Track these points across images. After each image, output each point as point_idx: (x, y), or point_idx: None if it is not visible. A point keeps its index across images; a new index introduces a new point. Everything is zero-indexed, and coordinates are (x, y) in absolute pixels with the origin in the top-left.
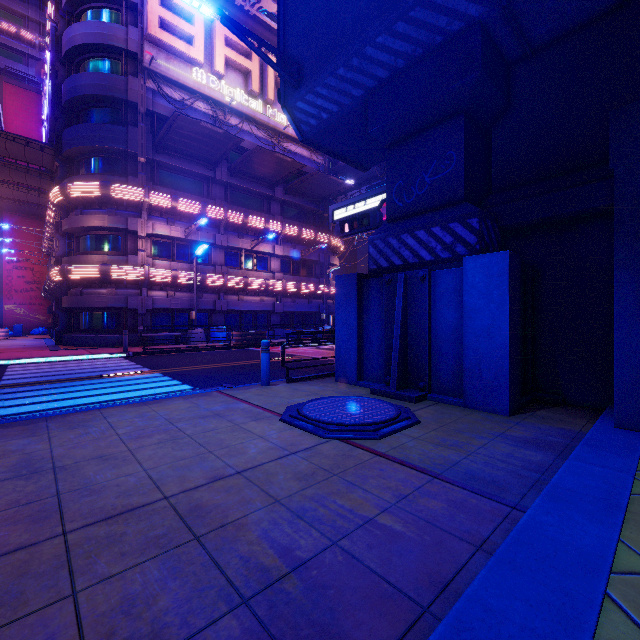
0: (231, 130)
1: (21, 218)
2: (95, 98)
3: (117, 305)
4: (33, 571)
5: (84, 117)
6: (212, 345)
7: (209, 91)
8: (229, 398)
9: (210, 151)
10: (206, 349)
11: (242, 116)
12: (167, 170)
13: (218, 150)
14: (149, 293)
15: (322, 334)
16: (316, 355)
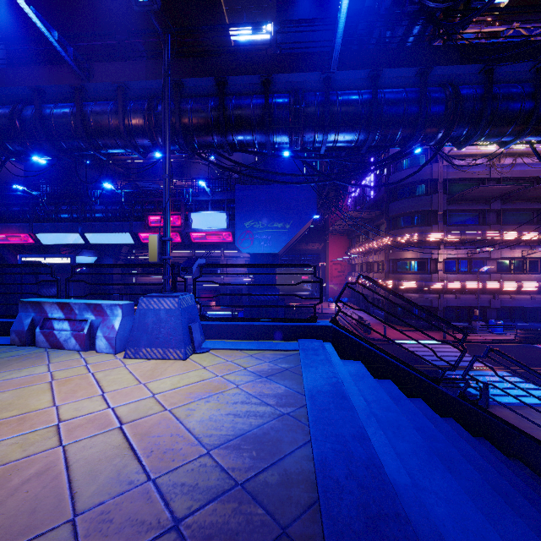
0: (503, 168)
1: (336, 236)
2: (410, 183)
3: (425, 304)
4: None
5: (401, 193)
6: (500, 339)
7: (488, 150)
8: None
9: (490, 195)
10: (497, 342)
11: (514, 154)
12: (453, 213)
13: (498, 193)
14: (443, 296)
15: None
16: None
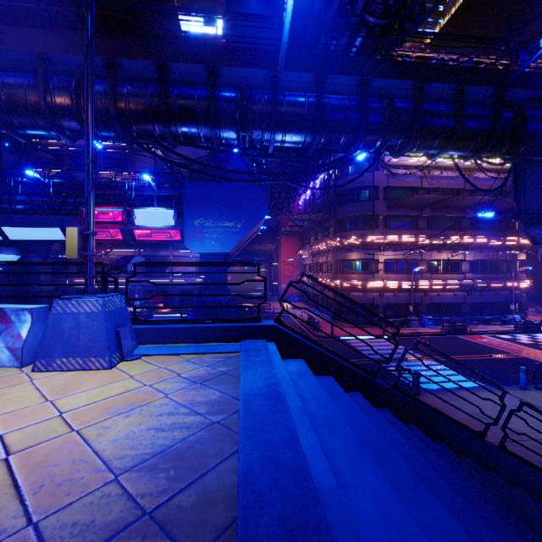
0: (432, 179)
1: (288, 237)
2: (355, 188)
3: (368, 302)
4: (531, 447)
5: (347, 197)
6: (429, 332)
7: (420, 162)
8: (512, 396)
9: (422, 202)
10: (427, 335)
11: (441, 168)
12: (392, 218)
13: (428, 201)
14: (384, 294)
15: (514, 325)
16: (525, 355)
